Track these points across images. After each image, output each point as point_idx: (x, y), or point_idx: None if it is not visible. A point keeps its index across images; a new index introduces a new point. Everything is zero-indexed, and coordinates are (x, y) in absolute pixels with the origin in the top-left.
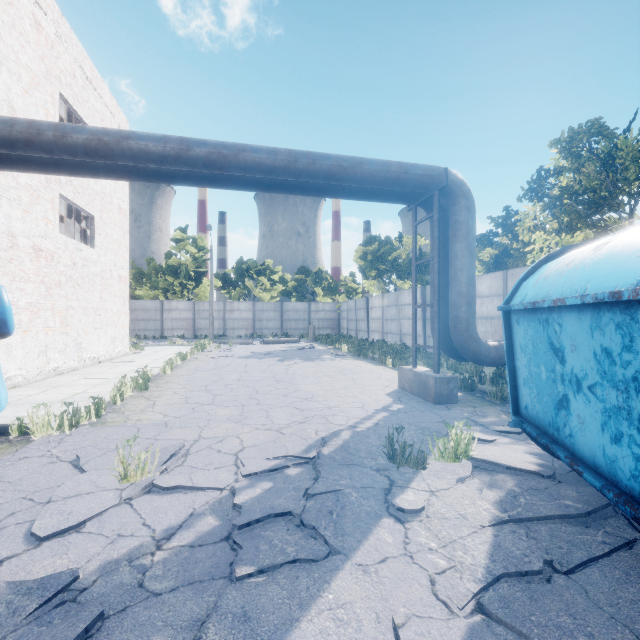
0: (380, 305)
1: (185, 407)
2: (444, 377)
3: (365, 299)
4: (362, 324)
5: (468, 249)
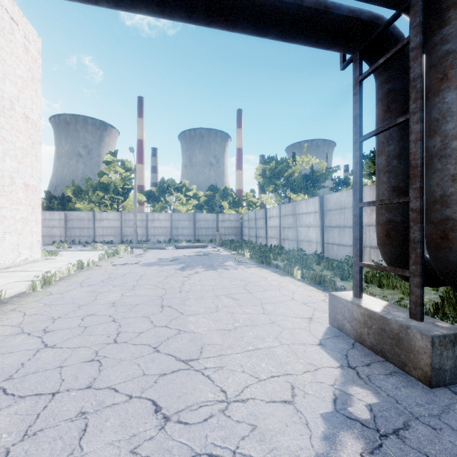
0: (277, 215)
1: None
2: (447, 334)
3: (264, 210)
4: (261, 231)
5: None
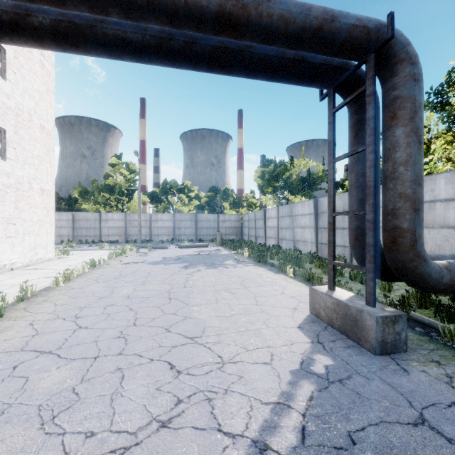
0: (276, 216)
1: (6, 362)
2: (388, 315)
3: (263, 211)
4: (260, 231)
5: (415, 134)
